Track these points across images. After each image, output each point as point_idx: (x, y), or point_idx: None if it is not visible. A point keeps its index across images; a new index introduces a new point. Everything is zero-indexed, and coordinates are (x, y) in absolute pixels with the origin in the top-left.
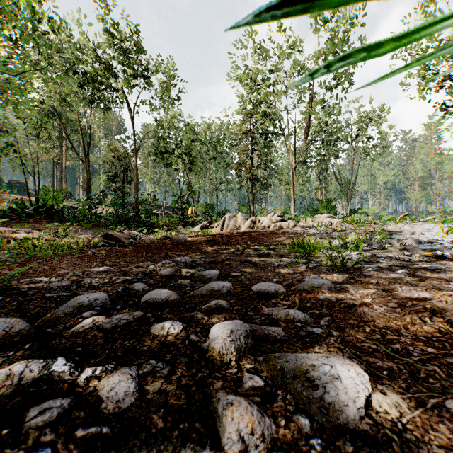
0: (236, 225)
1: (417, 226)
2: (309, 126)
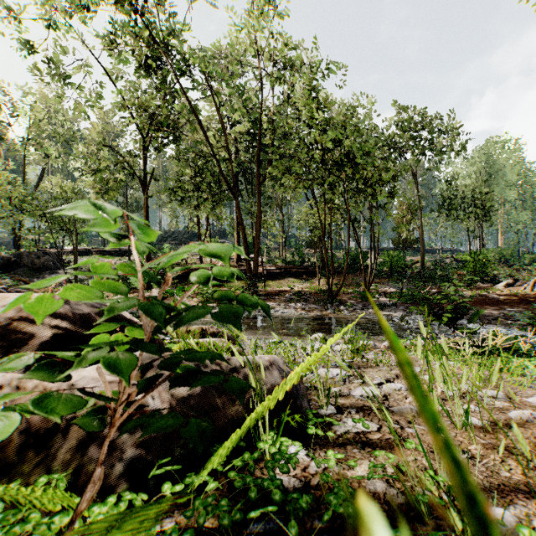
0: None
1: None
2: None
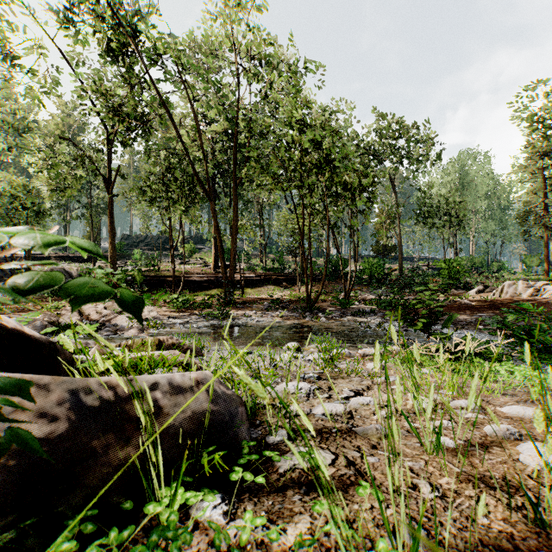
0: (516, 292)
1: None
2: None
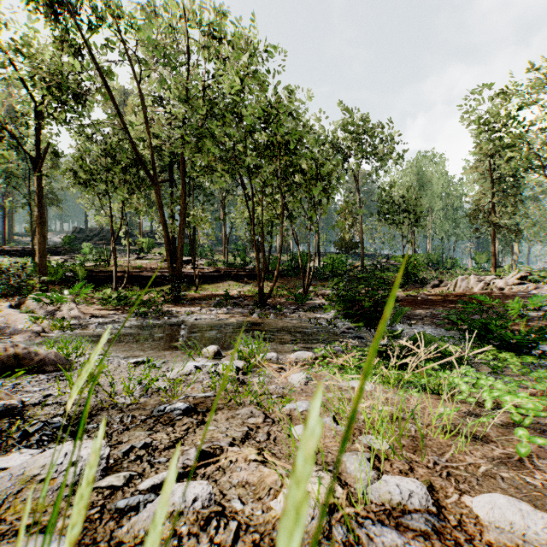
0: (469, 286)
1: None
2: None
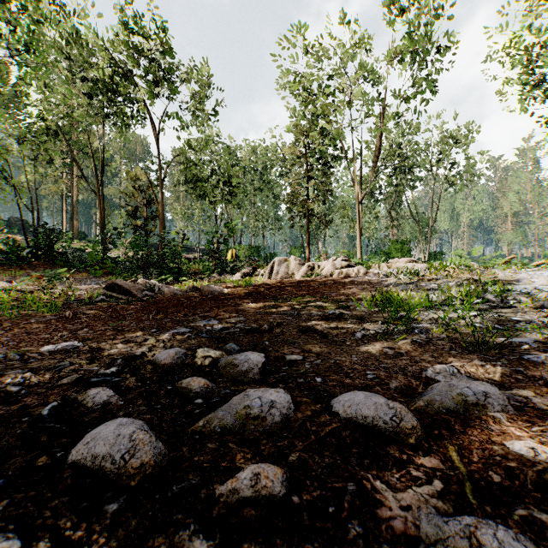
0: (289, 272)
1: (534, 274)
2: (380, 147)
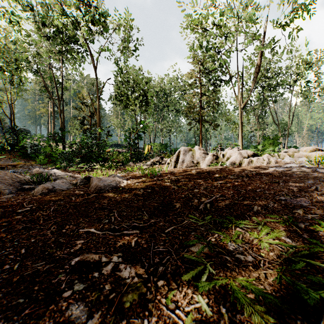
0: (194, 161)
1: None
2: (259, 64)
